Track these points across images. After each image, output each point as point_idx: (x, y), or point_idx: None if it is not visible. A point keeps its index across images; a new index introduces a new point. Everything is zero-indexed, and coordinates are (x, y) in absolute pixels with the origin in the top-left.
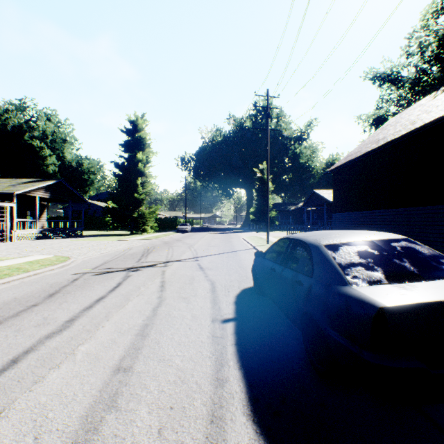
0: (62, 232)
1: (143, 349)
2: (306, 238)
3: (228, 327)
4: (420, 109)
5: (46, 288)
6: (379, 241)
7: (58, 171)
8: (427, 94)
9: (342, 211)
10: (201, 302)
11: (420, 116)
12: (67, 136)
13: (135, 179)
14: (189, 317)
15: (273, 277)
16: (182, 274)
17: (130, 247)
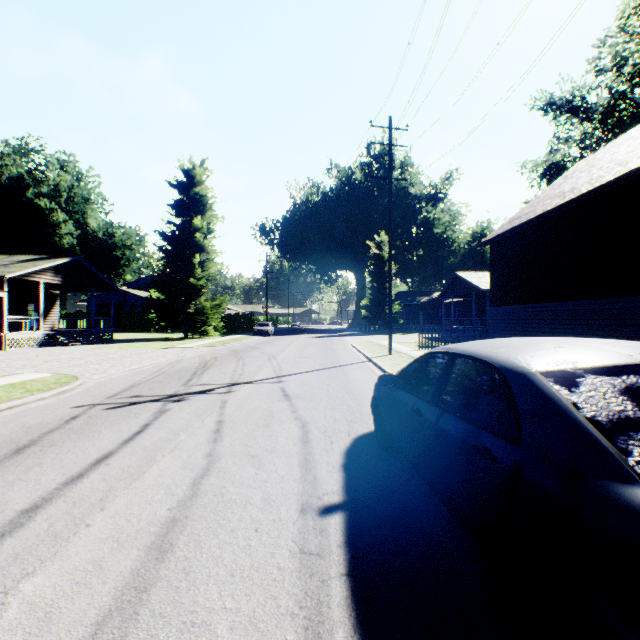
0: (81, 336)
1: (155, 590)
2: (493, 356)
3: (332, 526)
4: (631, 143)
5: (16, 434)
6: None
7: (78, 244)
8: (626, 129)
9: (504, 303)
10: (282, 466)
11: (633, 153)
12: (91, 193)
13: (191, 256)
14: (257, 501)
15: (418, 428)
16: (253, 407)
17: (178, 359)
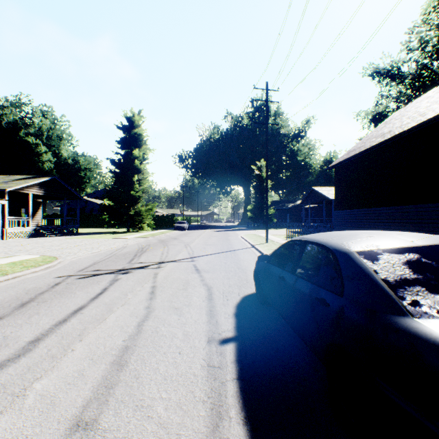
0: (57, 230)
1: (117, 387)
2: (328, 242)
3: (228, 350)
4: (429, 101)
5: (20, 295)
6: (432, 247)
7: (54, 168)
8: (428, 89)
9: (344, 208)
10: (195, 314)
11: (430, 108)
12: (63, 133)
13: (132, 176)
14: (179, 336)
15: (282, 288)
16: (175, 277)
17: (124, 246)
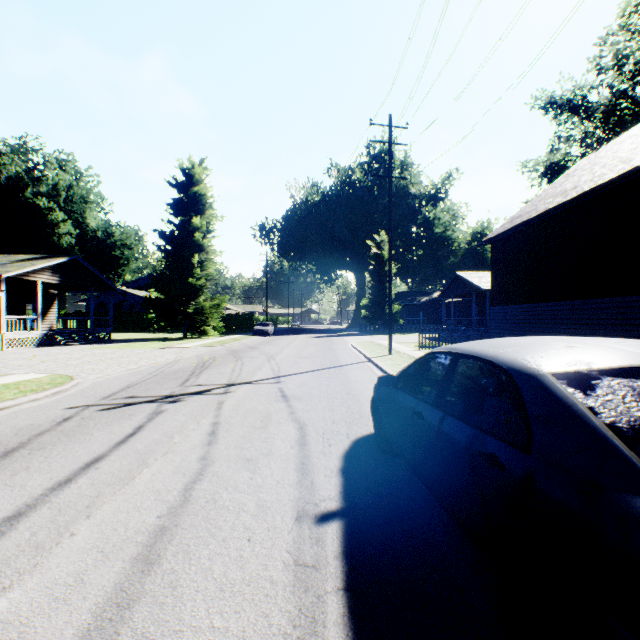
0: (79, 336)
1: (138, 606)
2: (499, 356)
3: (329, 535)
4: (634, 141)
5: (6, 437)
6: None
7: (77, 244)
8: (627, 128)
9: (506, 303)
10: (278, 470)
11: (637, 150)
12: (90, 192)
13: (190, 256)
14: (251, 508)
15: (419, 431)
16: (250, 408)
17: (176, 359)
